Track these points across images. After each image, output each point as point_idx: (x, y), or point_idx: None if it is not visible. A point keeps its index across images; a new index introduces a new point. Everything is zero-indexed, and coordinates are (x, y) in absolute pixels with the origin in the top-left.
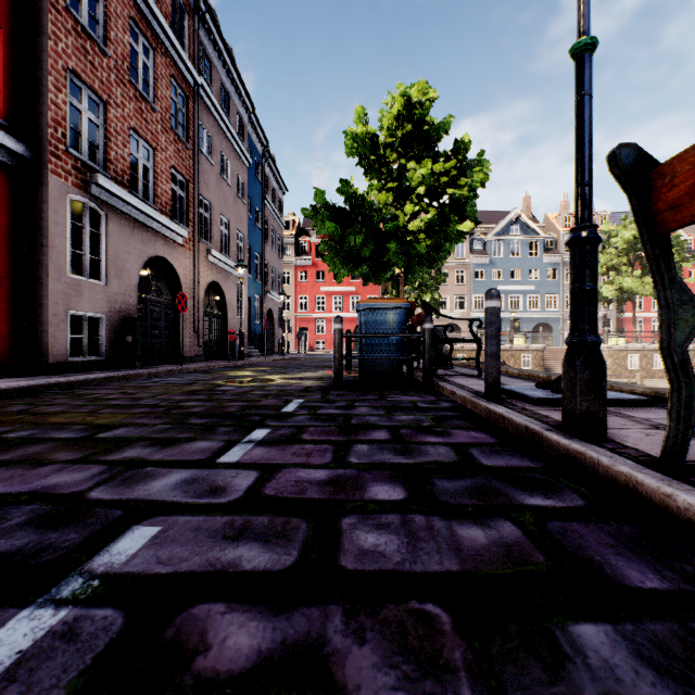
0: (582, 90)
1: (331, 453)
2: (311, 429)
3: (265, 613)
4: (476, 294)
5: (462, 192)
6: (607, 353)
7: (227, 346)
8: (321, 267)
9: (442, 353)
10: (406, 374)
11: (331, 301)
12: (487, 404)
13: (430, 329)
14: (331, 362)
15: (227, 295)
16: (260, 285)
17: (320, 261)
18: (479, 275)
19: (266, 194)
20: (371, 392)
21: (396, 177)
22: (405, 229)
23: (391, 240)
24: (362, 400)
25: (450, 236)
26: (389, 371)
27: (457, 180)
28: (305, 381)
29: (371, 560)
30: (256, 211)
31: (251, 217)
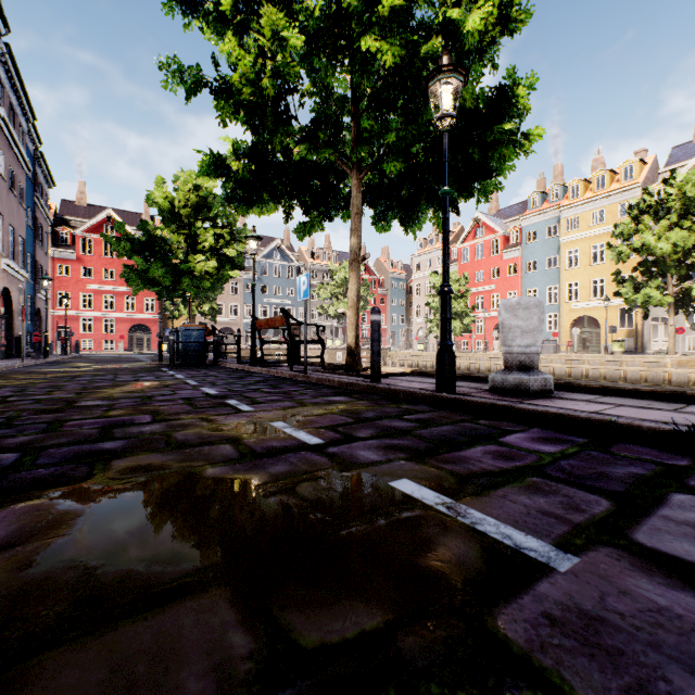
0: (253, 293)
1: (197, 372)
2: (185, 371)
3: (205, 375)
4: (248, 304)
5: (233, 253)
6: (326, 351)
7: (13, 347)
8: (89, 263)
9: (221, 351)
10: (202, 361)
11: (102, 299)
12: (236, 364)
13: (217, 340)
14: (131, 359)
15: (13, 299)
16: (31, 284)
17: (88, 256)
18: (250, 288)
19: (38, 194)
20: (192, 366)
21: (187, 226)
22: (195, 269)
23: (186, 276)
24: (191, 368)
25: (226, 276)
26: (197, 359)
27: (230, 245)
28: (148, 365)
29: (215, 374)
30: (28, 210)
31: (26, 219)
